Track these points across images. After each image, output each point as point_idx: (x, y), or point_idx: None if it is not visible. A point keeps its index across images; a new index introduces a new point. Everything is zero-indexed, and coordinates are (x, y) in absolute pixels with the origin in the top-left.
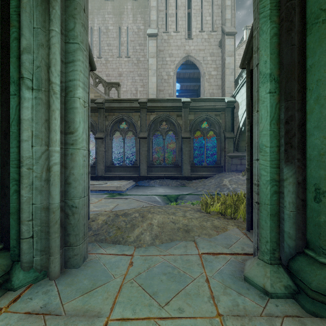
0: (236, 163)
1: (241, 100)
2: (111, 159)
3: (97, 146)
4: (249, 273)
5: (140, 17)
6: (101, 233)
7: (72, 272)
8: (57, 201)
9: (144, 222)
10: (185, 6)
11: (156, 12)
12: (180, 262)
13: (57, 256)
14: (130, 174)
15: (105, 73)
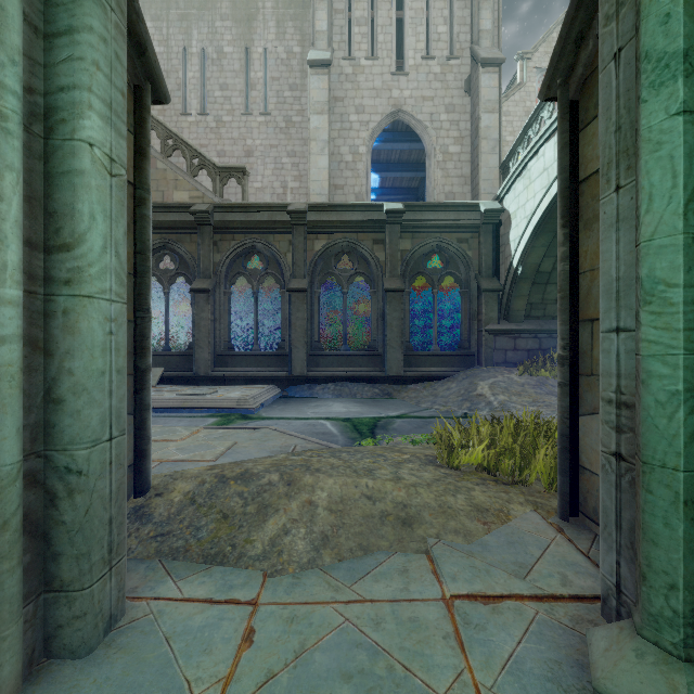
0: (503, 346)
1: (515, 206)
2: (228, 338)
3: (195, 309)
4: (612, 684)
5: (293, 27)
6: (175, 529)
7: (62, 674)
8: (10, 459)
9: (294, 498)
10: (391, 1)
11: (328, 15)
12: (393, 629)
13: (8, 632)
14: (269, 372)
15: (216, 149)
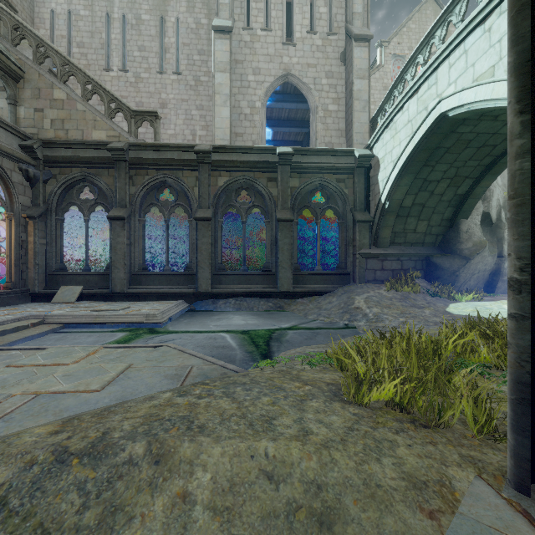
0: (373, 267)
1: (383, 153)
2: (142, 260)
3: (111, 234)
4: None
5: (201, 3)
6: None
7: None
8: None
9: (161, 489)
10: None
11: None
12: None
13: None
14: (178, 289)
15: (135, 101)
